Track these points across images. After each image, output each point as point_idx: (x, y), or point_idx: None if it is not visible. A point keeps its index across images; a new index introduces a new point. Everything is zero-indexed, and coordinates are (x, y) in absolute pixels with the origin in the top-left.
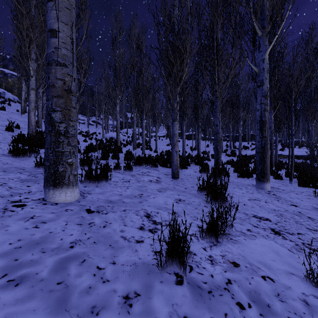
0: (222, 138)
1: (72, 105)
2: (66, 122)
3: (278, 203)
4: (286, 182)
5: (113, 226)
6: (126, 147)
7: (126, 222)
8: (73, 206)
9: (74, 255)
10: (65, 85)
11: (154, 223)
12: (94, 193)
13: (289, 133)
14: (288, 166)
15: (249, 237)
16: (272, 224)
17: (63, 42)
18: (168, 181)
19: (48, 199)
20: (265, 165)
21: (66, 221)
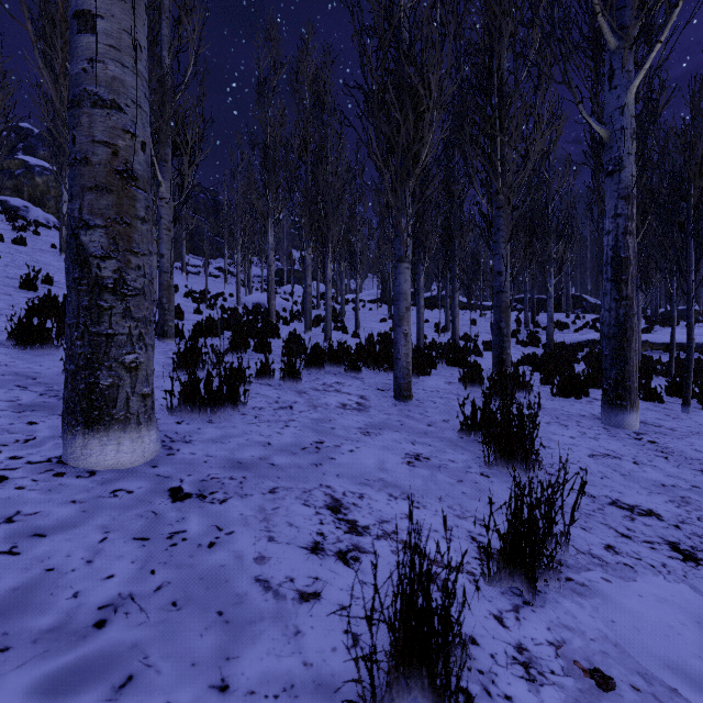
0: None
1: (136, 211)
2: (120, 258)
3: (669, 466)
4: (674, 408)
5: (237, 542)
6: (291, 325)
7: (275, 528)
8: (137, 481)
9: (100, 656)
10: (116, 160)
11: (351, 531)
12: (199, 440)
13: (682, 290)
14: (670, 368)
15: (617, 573)
16: (666, 529)
17: (113, 45)
18: (386, 405)
19: (71, 462)
20: (626, 368)
21: (106, 530)
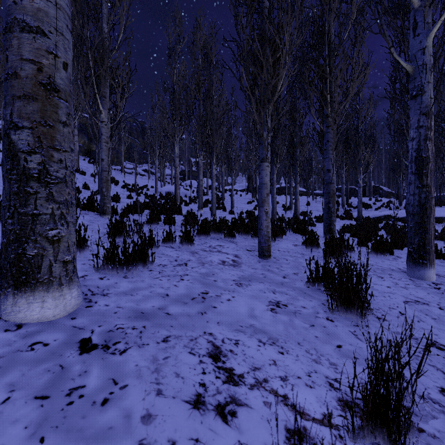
0: None
1: (58, 117)
2: (44, 153)
3: None
4: None
5: (128, 398)
6: (189, 206)
7: (163, 379)
8: (55, 333)
9: None
10: (41, 74)
11: (229, 381)
12: (113, 293)
13: None
14: None
15: None
16: None
17: None
18: (253, 262)
19: (4, 316)
20: (426, 237)
21: (12, 388)
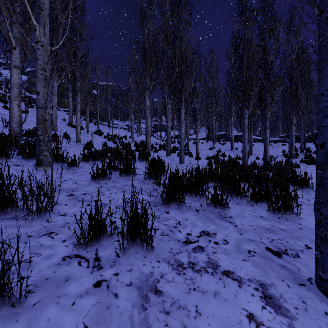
0: (293, 137)
1: None
2: None
3: None
4: None
5: None
6: (159, 152)
7: None
8: None
9: None
10: None
11: None
12: None
13: None
14: None
15: None
16: None
17: None
18: None
19: None
20: None
21: None
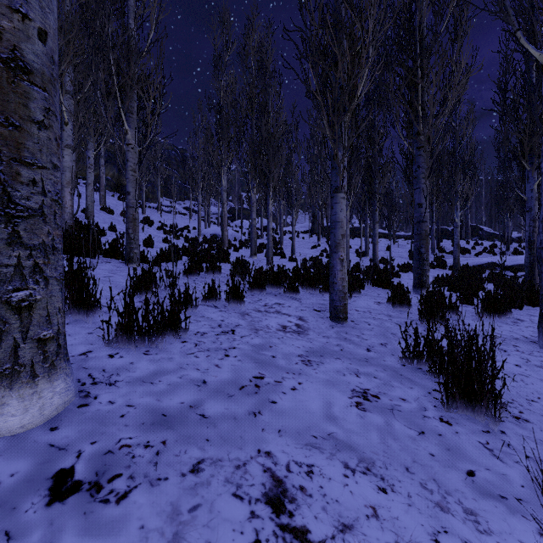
0: None
1: (29, 113)
2: (4, 169)
3: None
4: None
5: None
6: (240, 251)
7: None
8: (15, 460)
9: None
10: None
11: None
12: (125, 381)
13: None
14: None
15: None
16: None
17: None
18: (324, 327)
19: None
20: None
21: None
